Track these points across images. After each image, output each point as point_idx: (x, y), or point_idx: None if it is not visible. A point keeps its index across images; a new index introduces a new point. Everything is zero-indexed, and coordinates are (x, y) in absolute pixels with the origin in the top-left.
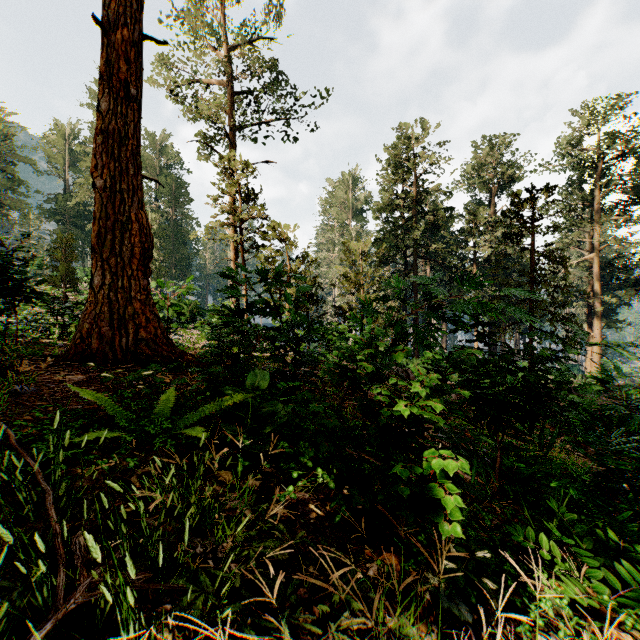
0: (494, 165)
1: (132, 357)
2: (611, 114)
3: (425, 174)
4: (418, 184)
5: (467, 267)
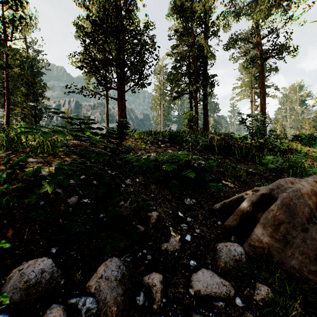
0: None
1: None
2: None
3: None
4: None
5: None
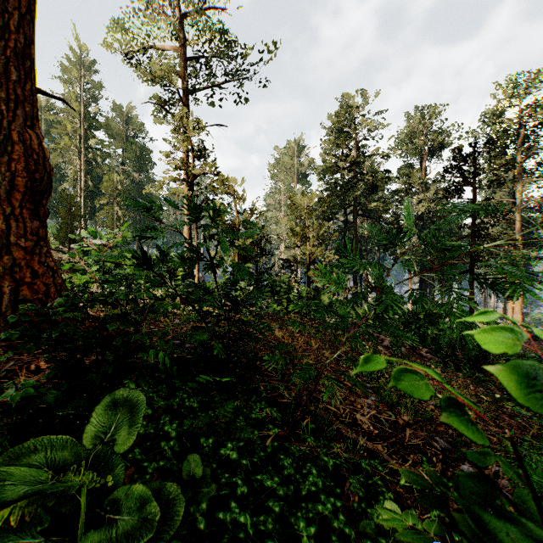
0: (425, 133)
1: (8, 325)
2: (533, 85)
3: (364, 139)
4: (358, 148)
5: (402, 224)
